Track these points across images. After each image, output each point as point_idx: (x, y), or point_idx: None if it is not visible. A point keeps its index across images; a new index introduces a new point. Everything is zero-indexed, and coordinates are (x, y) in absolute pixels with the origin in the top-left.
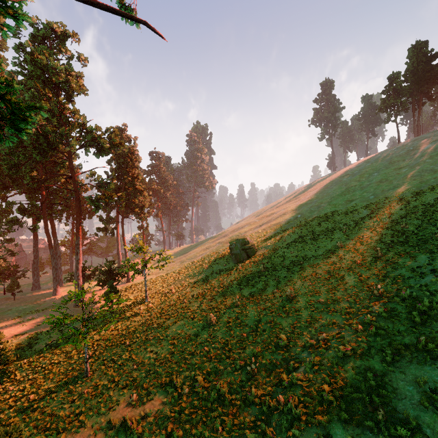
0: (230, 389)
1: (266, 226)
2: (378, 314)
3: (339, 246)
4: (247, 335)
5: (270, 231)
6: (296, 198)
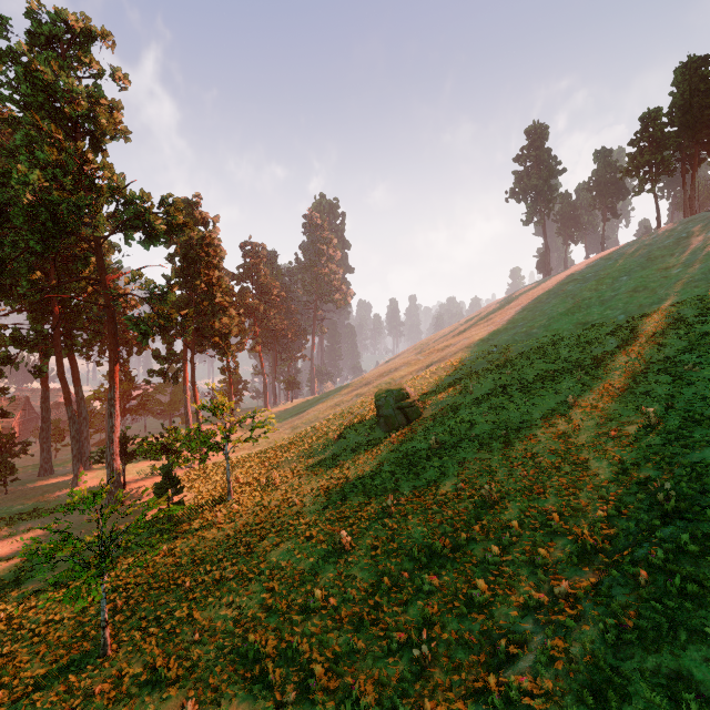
0: (380, 696)
1: (438, 368)
2: (676, 546)
3: (572, 404)
4: (410, 575)
5: (445, 376)
6: (487, 319)
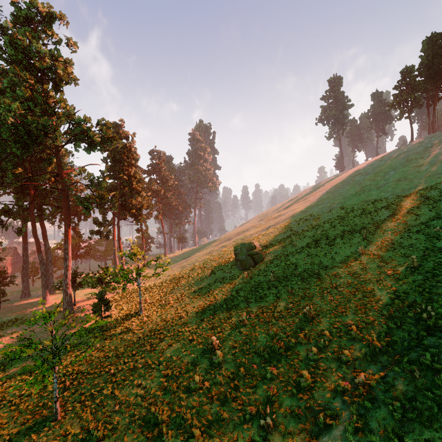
0: None
1: (274, 229)
2: (439, 351)
3: (361, 253)
4: (258, 367)
5: (278, 234)
6: (305, 198)
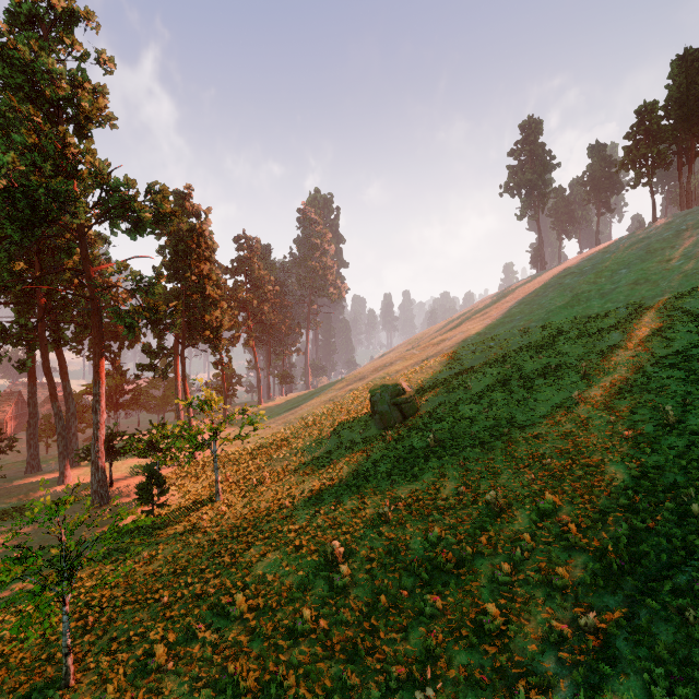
0: None
1: (434, 362)
2: None
3: (578, 400)
4: (409, 594)
5: (442, 371)
6: (483, 313)
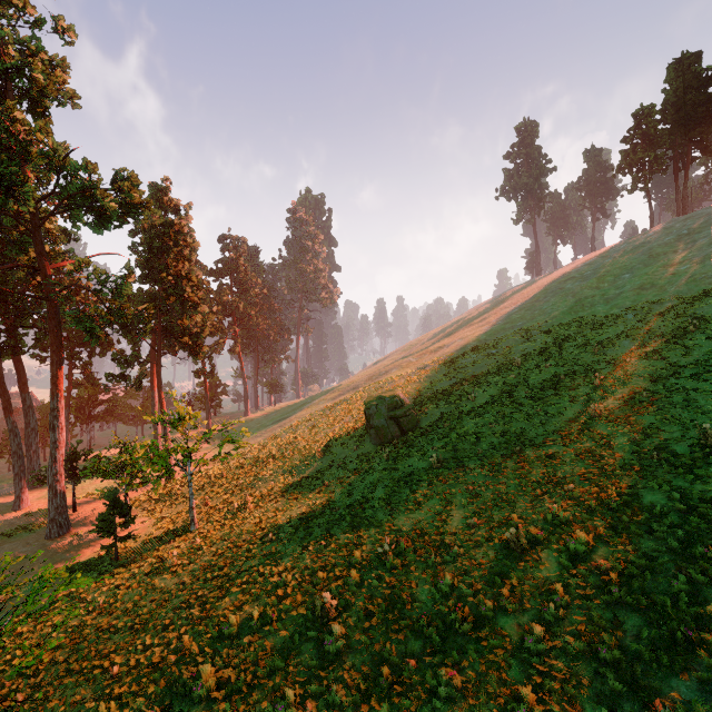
0: None
1: (432, 371)
2: None
3: (594, 414)
4: (418, 664)
5: (441, 380)
6: (482, 319)
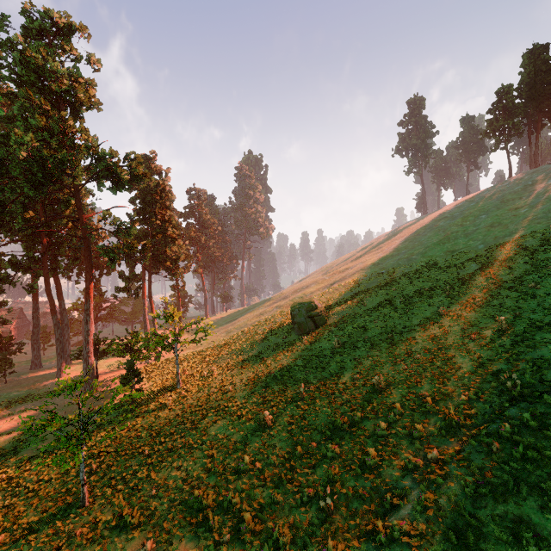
0: (294, 536)
1: (339, 286)
2: (520, 422)
3: (442, 313)
4: (317, 445)
5: (345, 292)
6: (378, 248)
